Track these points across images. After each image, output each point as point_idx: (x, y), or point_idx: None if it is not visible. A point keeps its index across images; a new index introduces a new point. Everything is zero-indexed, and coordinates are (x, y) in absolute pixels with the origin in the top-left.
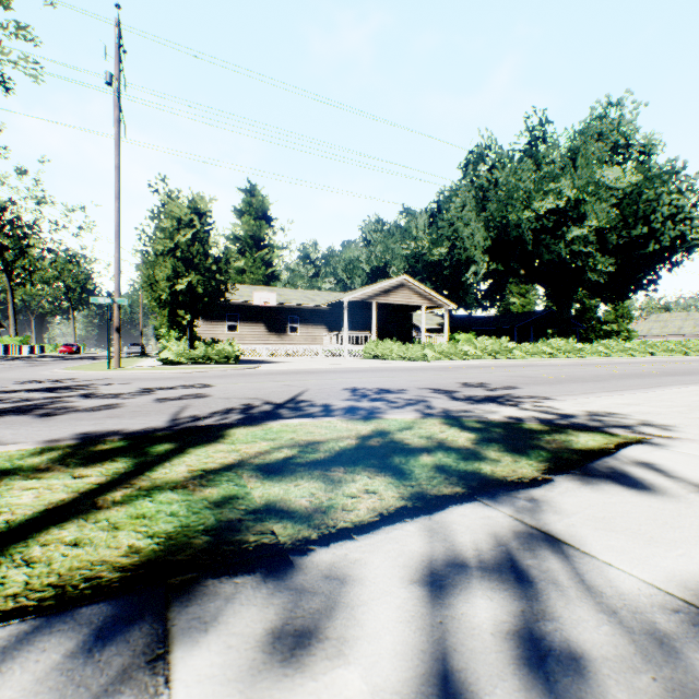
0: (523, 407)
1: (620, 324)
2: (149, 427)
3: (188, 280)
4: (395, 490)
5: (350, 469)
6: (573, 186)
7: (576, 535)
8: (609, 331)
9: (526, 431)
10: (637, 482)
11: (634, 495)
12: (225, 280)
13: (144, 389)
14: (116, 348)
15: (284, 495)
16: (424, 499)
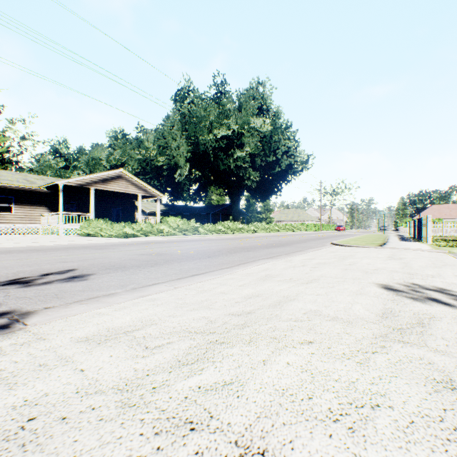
0: None
1: (267, 214)
2: None
3: None
4: None
5: None
6: (237, 123)
7: None
8: (262, 218)
9: None
10: None
11: None
12: None
13: None
14: None
15: None
16: None
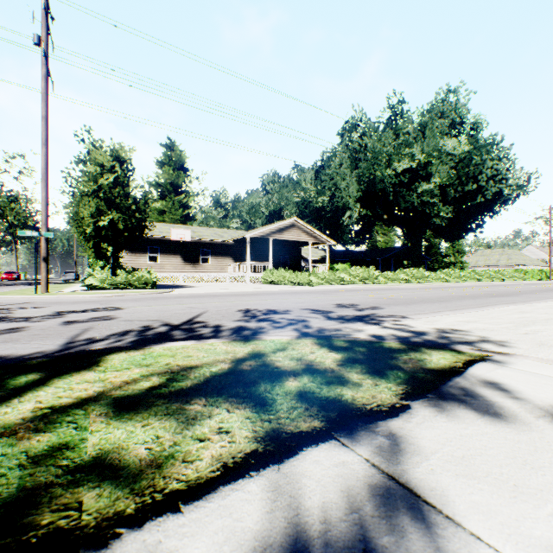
0: (385, 326)
1: (456, 258)
2: (38, 352)
3: (110, 217)
4: (251, 428)
5: (211, 400)
6: (423, 151)
7: (437, 488)
8: (449, 262)
9: (387, 351)
10: (488, 406)
11: (488, 423)
12: (144, 218)
13: (58, 312)
14: (43, 276)
15: (124, 441)
16: (278, 440)
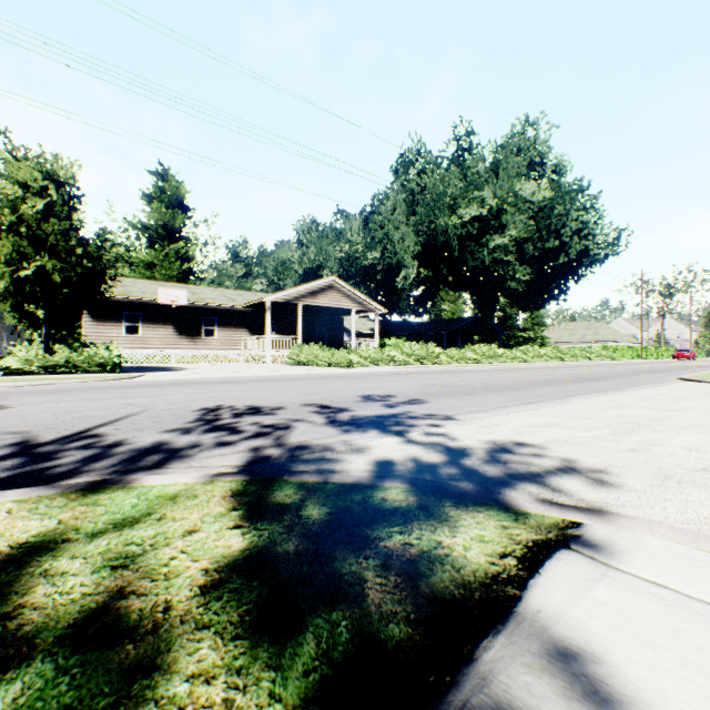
0: (411, 438)
1: (536, 332)
2: None
3: (39, 265)
4: None
5: None
6: (496, 195)
7: None
8: (527, 338)
9: (368, 516)
10: None
11: None
12: (99, 268)
13: None
14: None
15: None
16: None
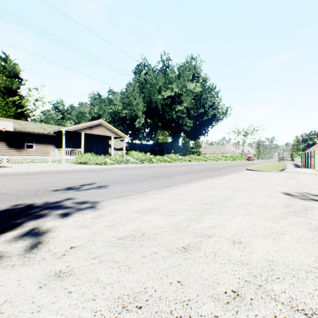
0: None
1: (197, 149)
2: None
3: None
4: None
5: None
6: (178, 87)
7: None
8: (193, 151)
9: None
10: None
11: None
12: None
13: None
14: None
15: None
16: None
